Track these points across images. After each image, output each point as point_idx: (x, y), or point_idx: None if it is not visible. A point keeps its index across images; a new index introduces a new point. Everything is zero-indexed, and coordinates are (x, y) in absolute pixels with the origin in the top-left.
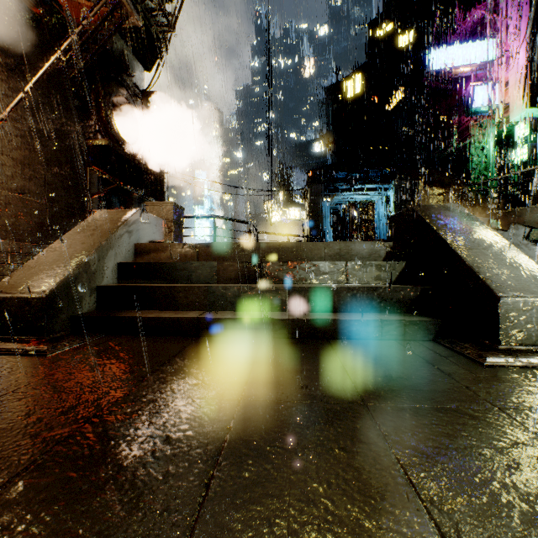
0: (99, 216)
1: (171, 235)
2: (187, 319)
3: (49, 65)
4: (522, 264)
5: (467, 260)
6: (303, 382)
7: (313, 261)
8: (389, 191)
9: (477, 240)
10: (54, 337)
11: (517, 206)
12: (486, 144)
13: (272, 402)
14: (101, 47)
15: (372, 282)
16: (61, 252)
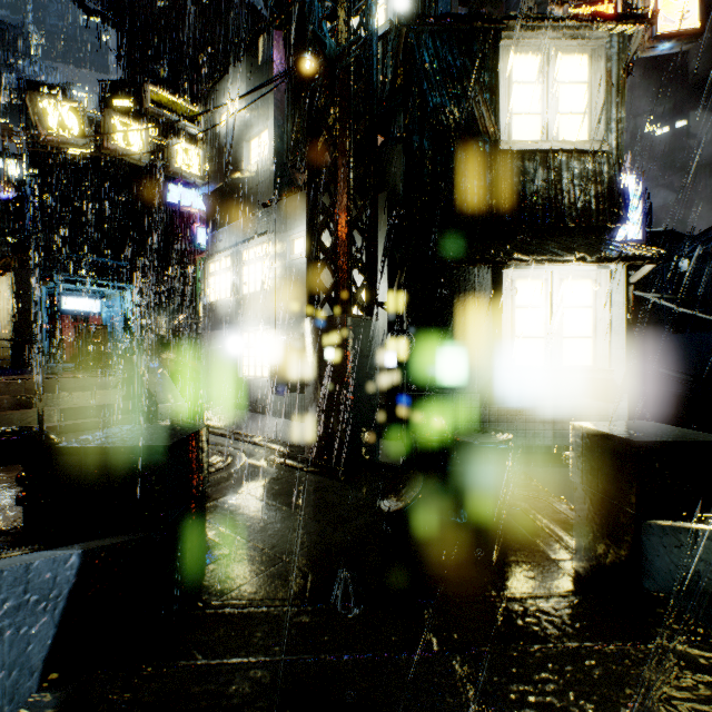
0: None
1: None
2: None
3: None
4: (172, 390)
5: (152, 389)
6: None
7: (68, 390)
8: (125, 291)
9: (159, 379)
10: None
11: None
12: None
13: None
14: None
15: (108, 401)
16: None
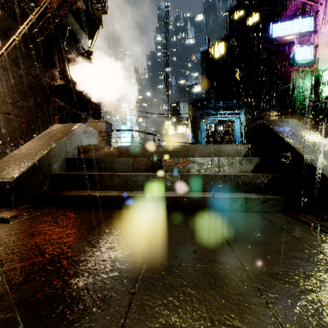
0: (55, 128)
1: (103, 141)
2: (110, 196)
3: (22, 28)
4: None
5: (306, 155)
6: (192, 246)
7: (196, 157)
8: (242, 115)
9: (310, 142)
10: (18, 209)
11: (324, 123)
12: (304, 84)
13: (169, 265)
14: (59, 21)
15: (237, 171)
16: (27, 151)
